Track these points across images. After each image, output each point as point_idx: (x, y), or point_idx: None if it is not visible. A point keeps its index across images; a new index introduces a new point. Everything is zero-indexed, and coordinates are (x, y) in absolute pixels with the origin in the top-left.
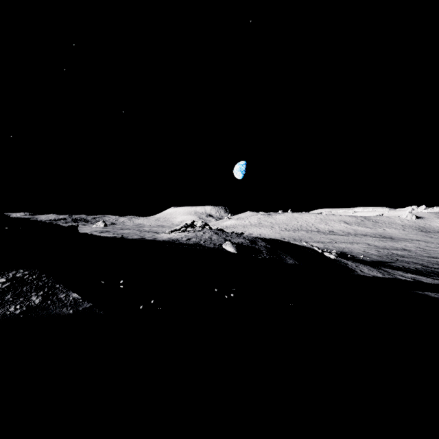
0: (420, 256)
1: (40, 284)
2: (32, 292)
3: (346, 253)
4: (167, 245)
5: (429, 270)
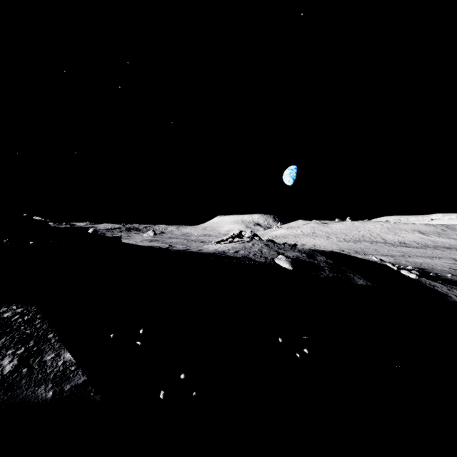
0: None
1: (28, 332)
2: (9, 348)
3: (425, 270)
4: (212, 258)
5: None
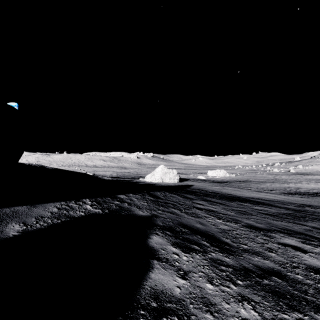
0: (133, 174)
1: None
2: None
3: None
4: None
5: (133, 178)
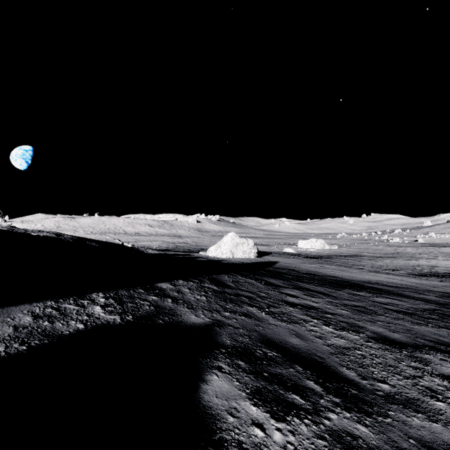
0: (191, 246)
1: None
2: None
3: None
4: None
5: (190, 251)
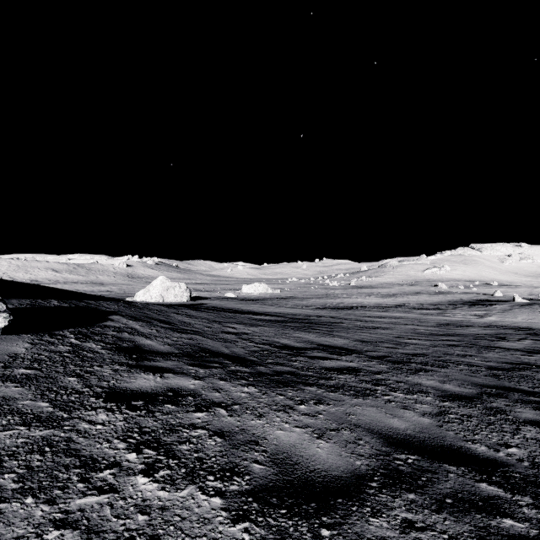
0: (117, 294)
1: None
2: None
3: None
4: None
5: None
